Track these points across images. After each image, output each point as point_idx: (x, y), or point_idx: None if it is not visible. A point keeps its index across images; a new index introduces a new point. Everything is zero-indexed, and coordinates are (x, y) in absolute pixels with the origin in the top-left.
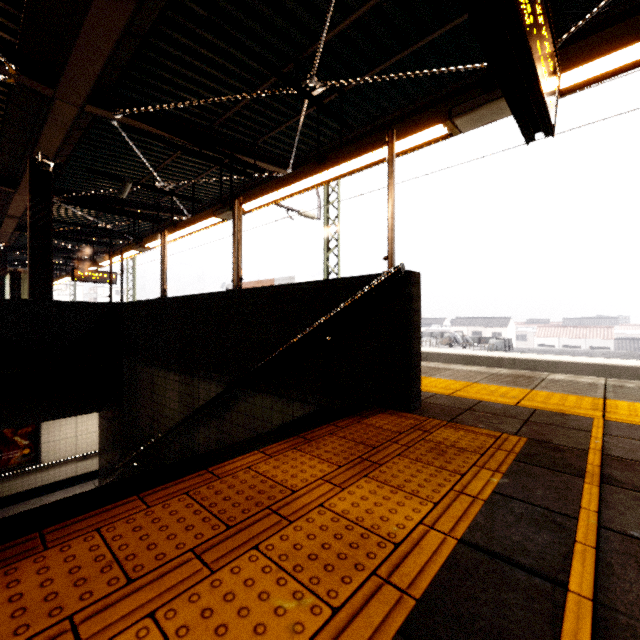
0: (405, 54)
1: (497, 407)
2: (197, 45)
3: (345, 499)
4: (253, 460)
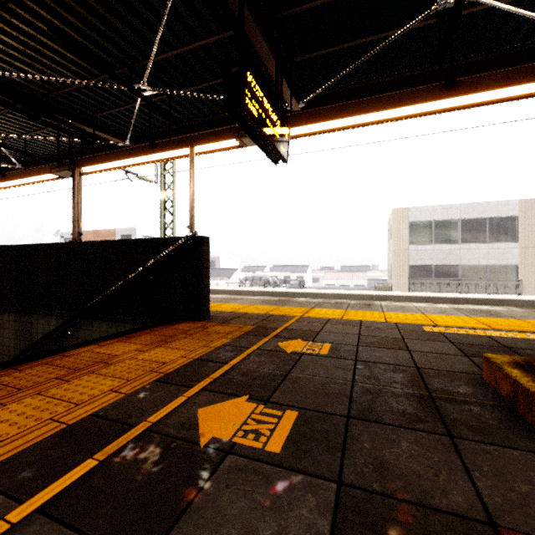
0: (214, 83)
1: (254, 315)
2: (36, 33)
3: (145, 355)
4: (91, 348)
